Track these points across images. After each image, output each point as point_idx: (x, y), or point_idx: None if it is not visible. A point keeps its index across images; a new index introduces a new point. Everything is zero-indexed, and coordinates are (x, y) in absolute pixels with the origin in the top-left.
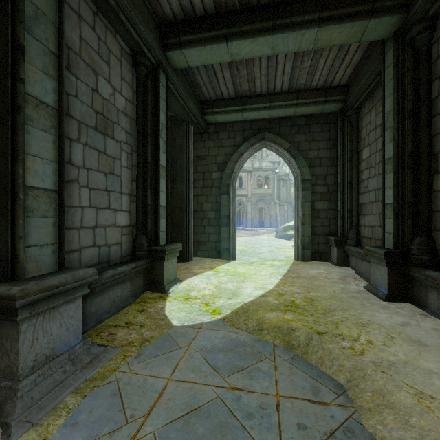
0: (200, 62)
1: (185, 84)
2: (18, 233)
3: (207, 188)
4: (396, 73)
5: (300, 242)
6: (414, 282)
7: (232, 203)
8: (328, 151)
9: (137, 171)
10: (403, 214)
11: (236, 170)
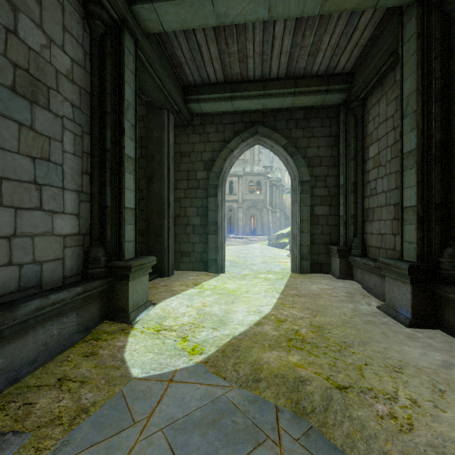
0: (178, 24)
1: (161, 58)
2: None
3: (191, 189)
4: (420, 46)
5: (297, 252)
6: (445, 304)
7: (221, 208)
8: (329, 149)
9: (92, 161)
10: (428, 219)
11: (225, 169)
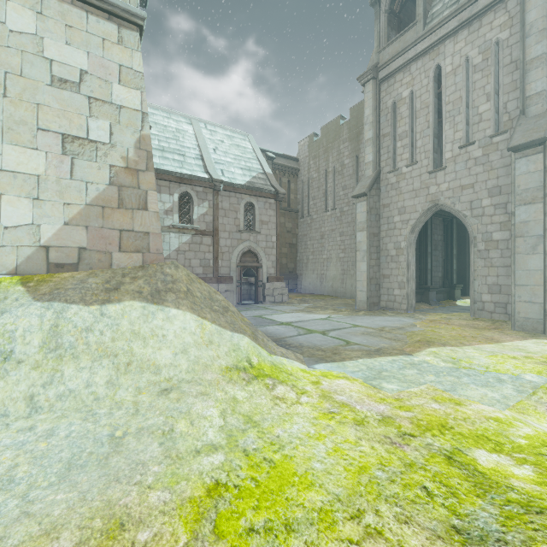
0: None
1: None
2: (427, 277)
3: None
4: None
5: None
6: None
7: None
8: None
9: (444, 258)
10: None
11: None
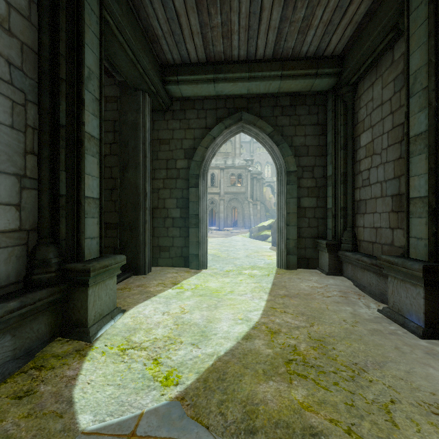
0: None
1: (134, 26)
2: None
3: (171, 179)
4: (433, 11)
5: (284, 246)
6: None
7: (203, 199)
8: (317, 138)
9: (40, 138)
10: None
11: (207, 157)
